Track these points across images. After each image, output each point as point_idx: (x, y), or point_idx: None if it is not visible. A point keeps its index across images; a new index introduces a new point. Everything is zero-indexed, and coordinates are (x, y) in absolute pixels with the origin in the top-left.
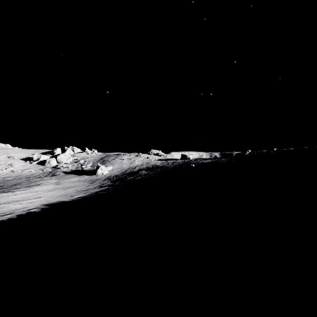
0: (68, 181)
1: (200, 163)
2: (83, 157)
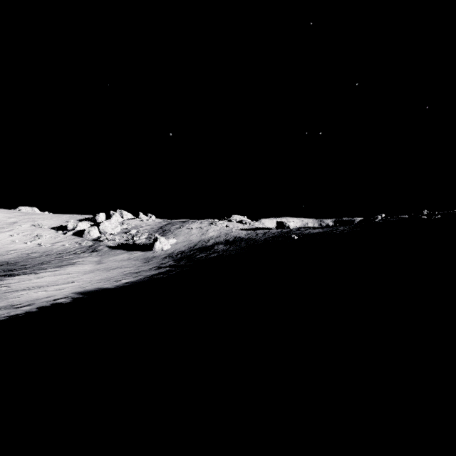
0: (114, 259)
1: (305, 234)
2: (136, 226)
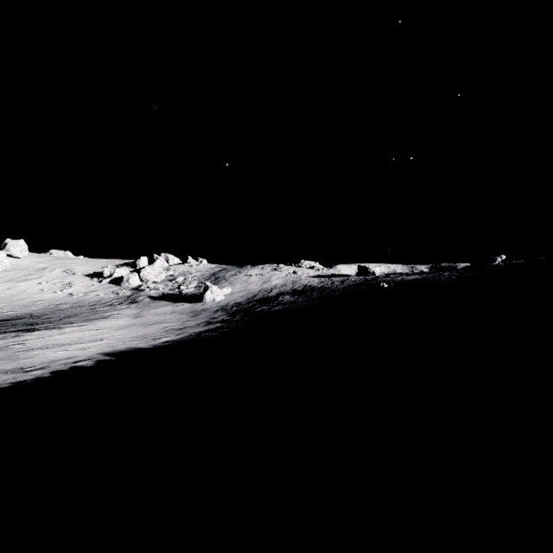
0: (155, 311)
1: (398, 281)
2: (184, 272)
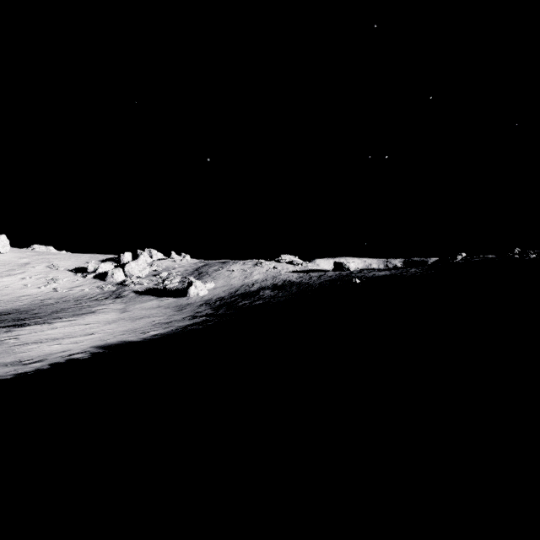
0: (141, 306)
1: (369, 277)
2: (167, 267)
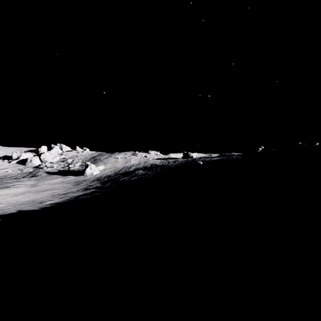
0: (48, 182)
1: (208, 161)
2: (73, 156)
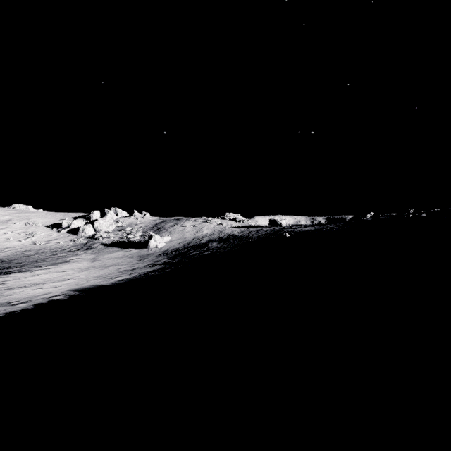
0: (109, 256)
1: (297, 232)
2: (131, 224)
